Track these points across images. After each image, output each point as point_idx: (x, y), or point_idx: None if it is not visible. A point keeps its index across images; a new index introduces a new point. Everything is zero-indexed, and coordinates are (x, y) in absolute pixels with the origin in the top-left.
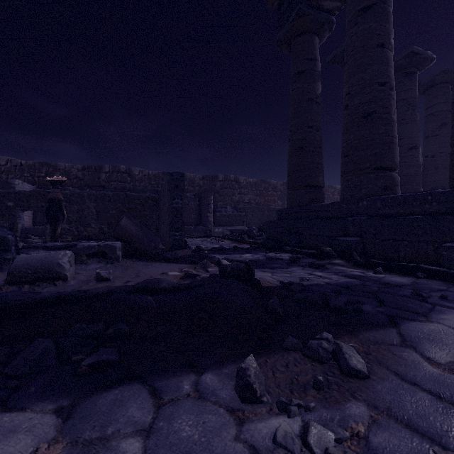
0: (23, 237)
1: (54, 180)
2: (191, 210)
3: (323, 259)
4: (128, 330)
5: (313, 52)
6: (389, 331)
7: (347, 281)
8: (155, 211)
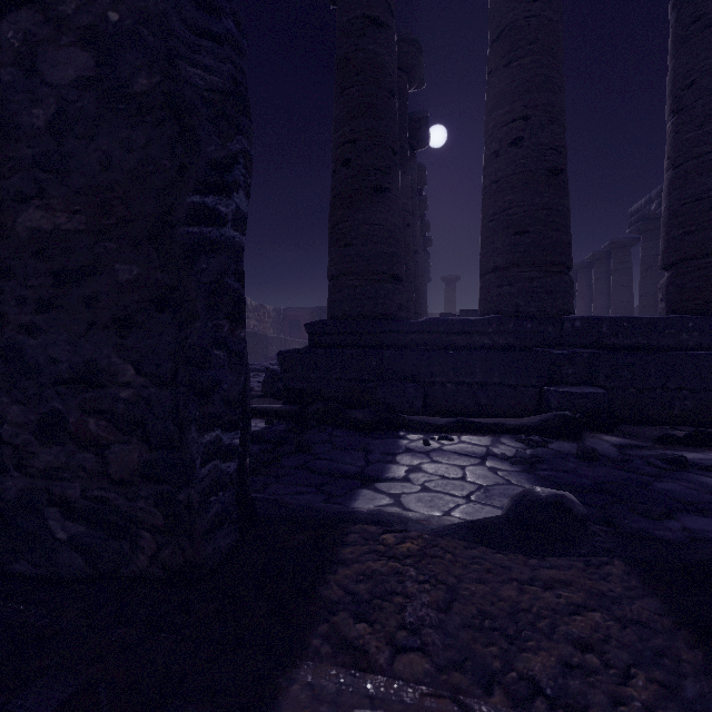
0: None
1: None
2: None
3: (577, 439)
4: None
5: None
6: None
7: None
8: None
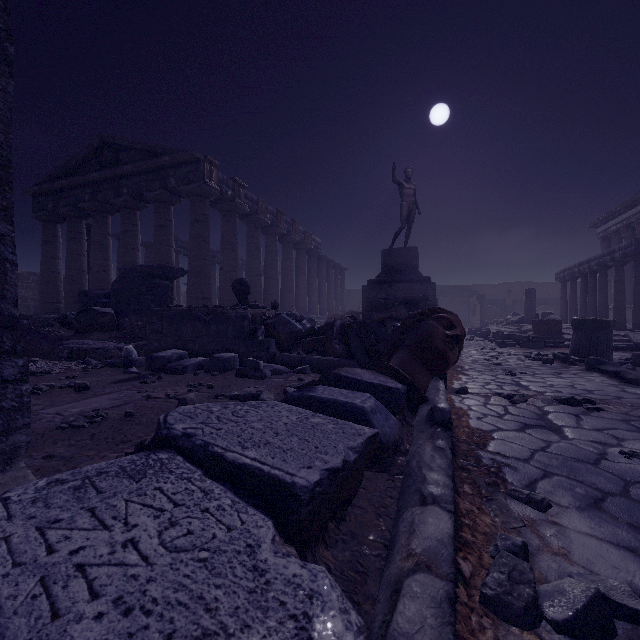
0: None
1: None
2: None
3: None
4: None
5: (56, 233)
6: None
7: None
8: None
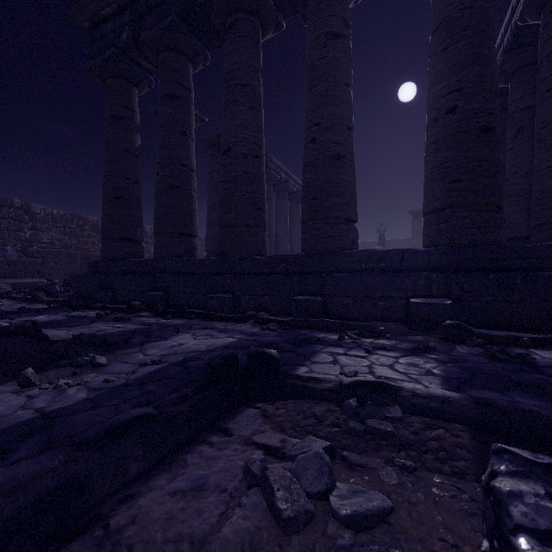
0: None
1: None
2: None
3: (132, 313)
4: None
5: (131, 102)
6: (136, 348)
7: (137, 328)
8: None
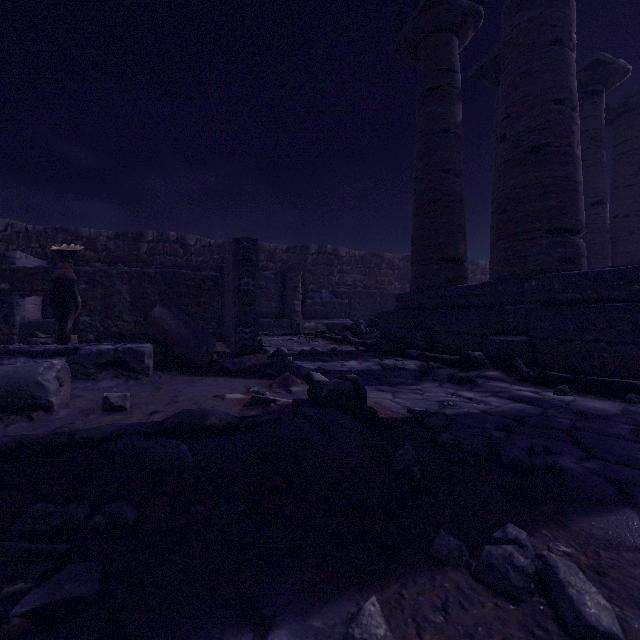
0: (24, 336)
1: (63, 250)
2: (270, 296)
3: (469, 370)
4: (131, 517)
5: (450, 60)
6: (626, 517)
7: (516, 409)
8: (217, 296)
